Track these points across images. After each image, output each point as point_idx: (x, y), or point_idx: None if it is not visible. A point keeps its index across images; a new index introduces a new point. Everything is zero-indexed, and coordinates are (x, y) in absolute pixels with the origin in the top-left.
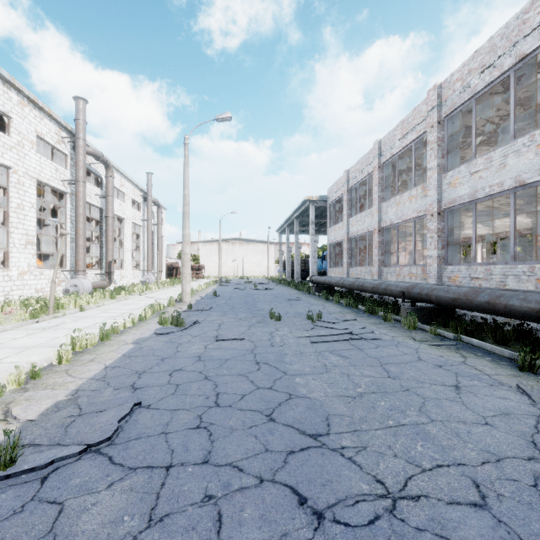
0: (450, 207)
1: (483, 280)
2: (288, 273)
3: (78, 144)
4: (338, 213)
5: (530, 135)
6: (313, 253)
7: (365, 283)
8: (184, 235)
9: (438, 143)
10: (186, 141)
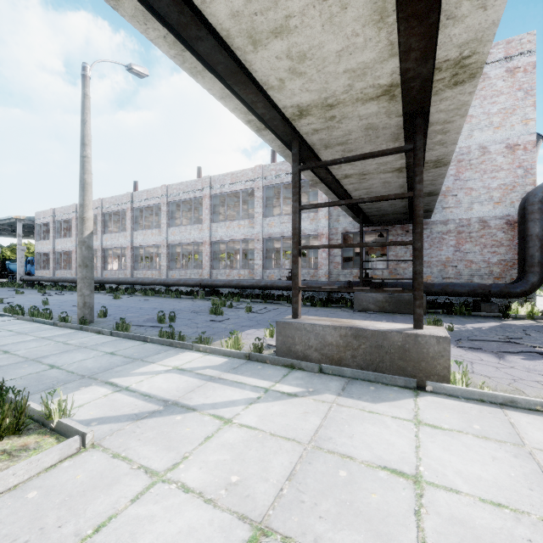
0: (106, 248)
1: (114, 275)
2: None
3: None
4: (45, 231)
5: (124, 233)
6: (20, 259)
7: (68, 278)
8: None
9: (101, 222)
10: None
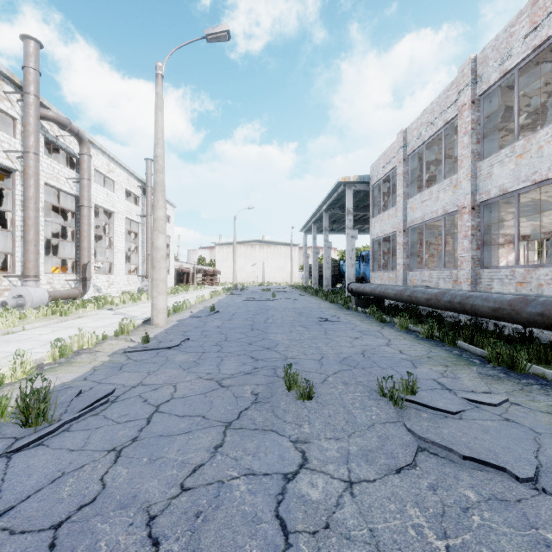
0: None
1: None
2: (314, 279)
3: (26, 101)
4: (385, 199)
5: None
6: (350, 253)
7: (472, 299)
8: (155, 219)
9: None
10: (159, 71)
